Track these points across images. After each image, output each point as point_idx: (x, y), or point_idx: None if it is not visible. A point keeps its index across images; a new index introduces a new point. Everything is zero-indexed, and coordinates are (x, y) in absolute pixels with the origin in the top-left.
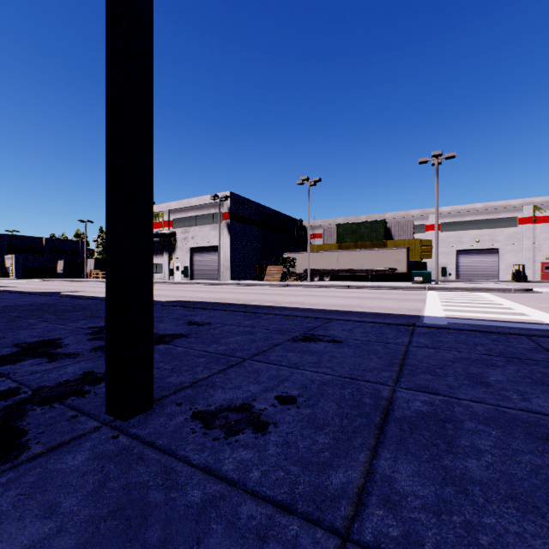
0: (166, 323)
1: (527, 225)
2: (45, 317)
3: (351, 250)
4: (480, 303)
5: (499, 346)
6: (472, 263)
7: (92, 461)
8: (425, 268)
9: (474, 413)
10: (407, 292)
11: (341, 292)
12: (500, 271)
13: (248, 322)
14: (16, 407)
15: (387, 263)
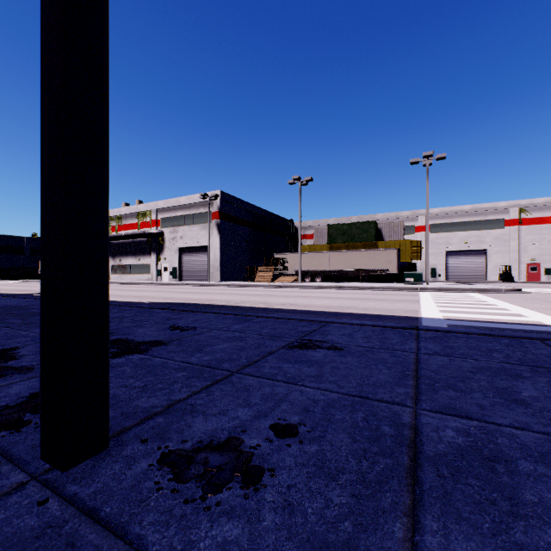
0: (146, 328)
1: (513, 226)
2: (8, 322)
3: (342, 251)
4: (475, 303)
5: (516, 352)
6: (460, 264)
7: None
8: (415, 269)
9: (524, 446)
10: (399, 293)
11: (334, 293)
12: (487, 272)
13: (237, 327)
14: None
15: (378, 264)
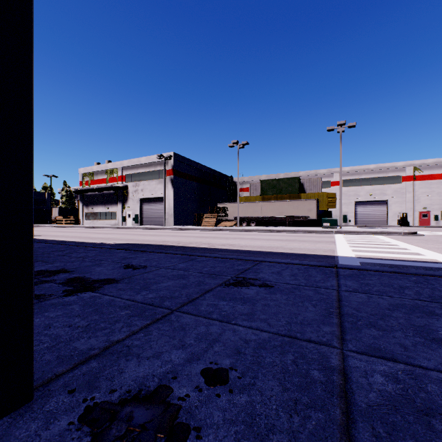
0: (103, 267)
1: (408, 182)
2: None
3: (272, 201)
4: (380, 244)
5: (425, 289)
6: (366, 212)
7: None
8: (330, 216)
9: None
10: (318, 235)
11: (265, 236)
12: (388, 218)
13: (182, 265)
14: None
15: (301, 212)
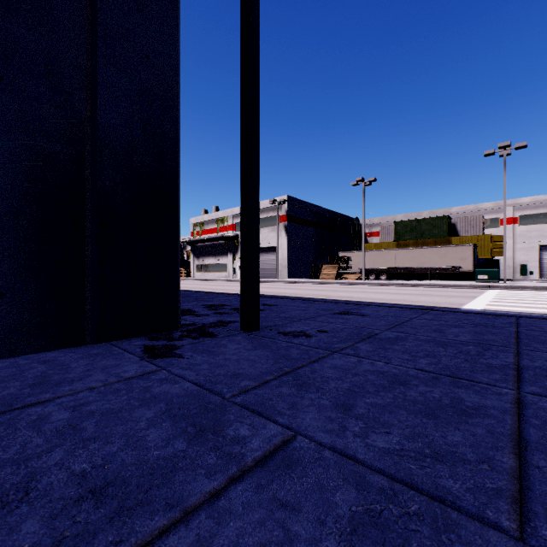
0: None
1: None
2: None
3: (409, 248)
4: (536, 300)
5: (483, 320)
6: None
7: (244, 338)
8: (496, 266)
9: (418, 338)
10: (464, 291)
11: (394, 290)
12: None
13: (304, 305)
14: (201, 327)
15: (450, 261)
